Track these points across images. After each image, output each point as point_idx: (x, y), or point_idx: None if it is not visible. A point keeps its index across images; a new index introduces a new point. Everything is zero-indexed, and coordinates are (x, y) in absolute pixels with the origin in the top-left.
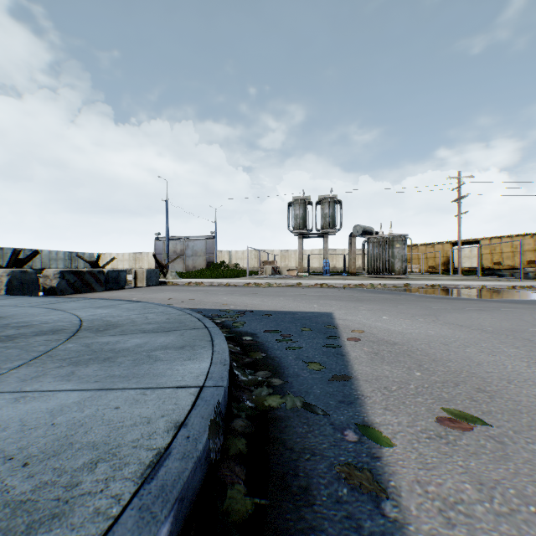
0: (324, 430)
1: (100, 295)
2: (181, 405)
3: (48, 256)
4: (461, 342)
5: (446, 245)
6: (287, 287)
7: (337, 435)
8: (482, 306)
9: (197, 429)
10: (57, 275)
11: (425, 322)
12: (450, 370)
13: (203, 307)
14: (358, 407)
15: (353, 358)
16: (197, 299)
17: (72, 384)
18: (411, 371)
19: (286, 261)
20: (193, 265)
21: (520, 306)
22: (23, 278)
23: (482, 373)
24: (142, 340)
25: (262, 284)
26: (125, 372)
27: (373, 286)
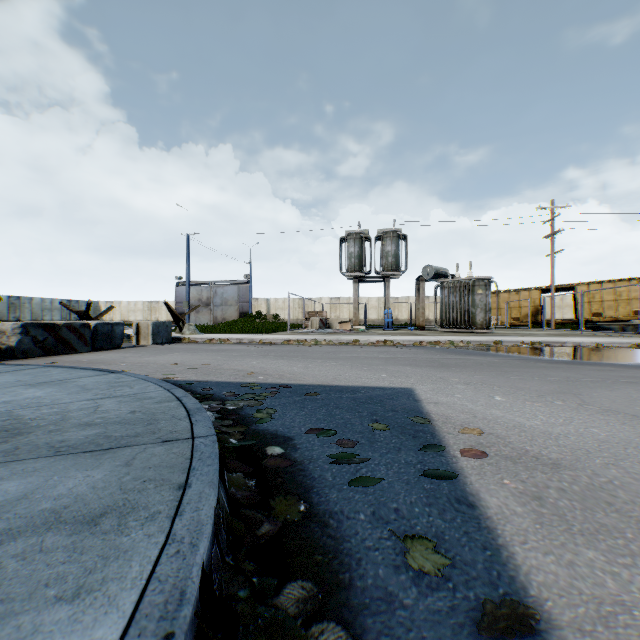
0: None
1: (80, 358)
2: None
3: (41, 305)
4: None
5: (534, 292)
6: (340, 346)
7: None
8: (628, 376)
9: None
10: (17, 331)
11: (569, 409)
12: None
13: (216, 379)
14: None
15: (496, 514)
16: (213, 364)
17: None
18: None
19: (336, 312)
20: (223, 316)
21: None
22: None
23: None
24: (25, 485)
25: (307, 341)
26: None
27: (452, 344)
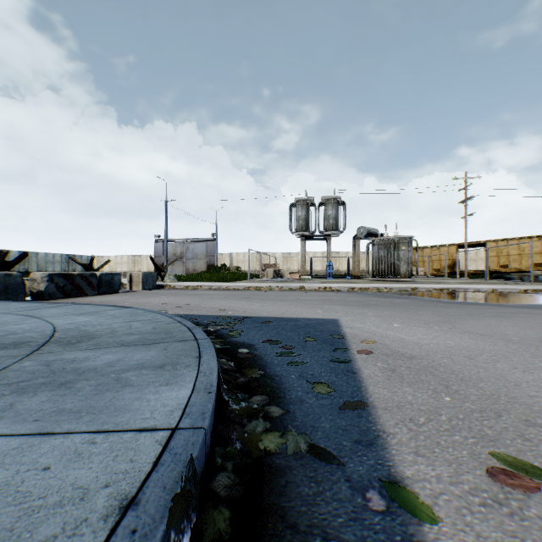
0: (338, 490)
1: (91, 299)
2: (138, 463)
3: (45, 259)
4: (487, 356)
5: (452, 248)
6: (289, 291)
7: (356, 499)
8: (499, 312)
9: (151, 512)
10: (45, 279)
11: (441, 331)
12: (484, 393)
13: (198, 313)
14: (380, 450)
15: (366, 376)
16: (193, 304)
17: (2, 425)
18: (438, 395)
19: (288, 264)
20: (194, 267)
21: (539, 311)
22: (7, 282)
23: (525, 398)
24: (117, 356)
25: (263, 287)
26: (79, 404)
27: (378, 290)
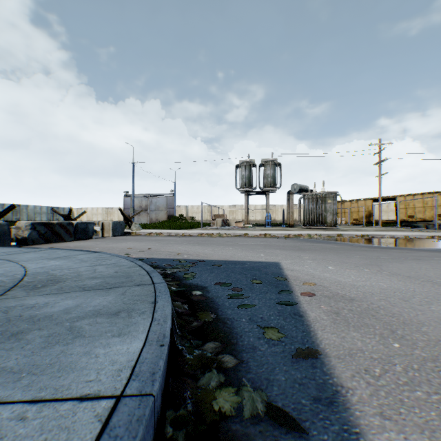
0: None
1: (68, 244)
2: None
3: (34, 210)
4: (420, 298)
5: (368, 201)
6: (235, 237)
7: None
8: (416, 256)
9: None
10: (28, 227)
11: (371, 273)
12: (430, 339)
13: (158, 257)
14: (342, 411)
15: (312, 319)
16: (154, 248)
17: None
18: (386, 340)
19: (233, 215)
20: (156, 218)
21: None
22: None
23: None
24: (76, 302)
25: (213, 234)
26: (23, 361)
27: (310, 236)
